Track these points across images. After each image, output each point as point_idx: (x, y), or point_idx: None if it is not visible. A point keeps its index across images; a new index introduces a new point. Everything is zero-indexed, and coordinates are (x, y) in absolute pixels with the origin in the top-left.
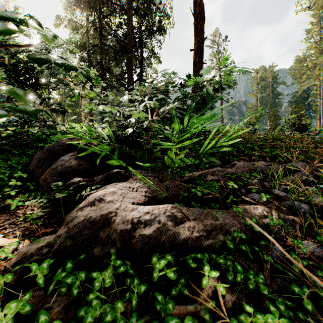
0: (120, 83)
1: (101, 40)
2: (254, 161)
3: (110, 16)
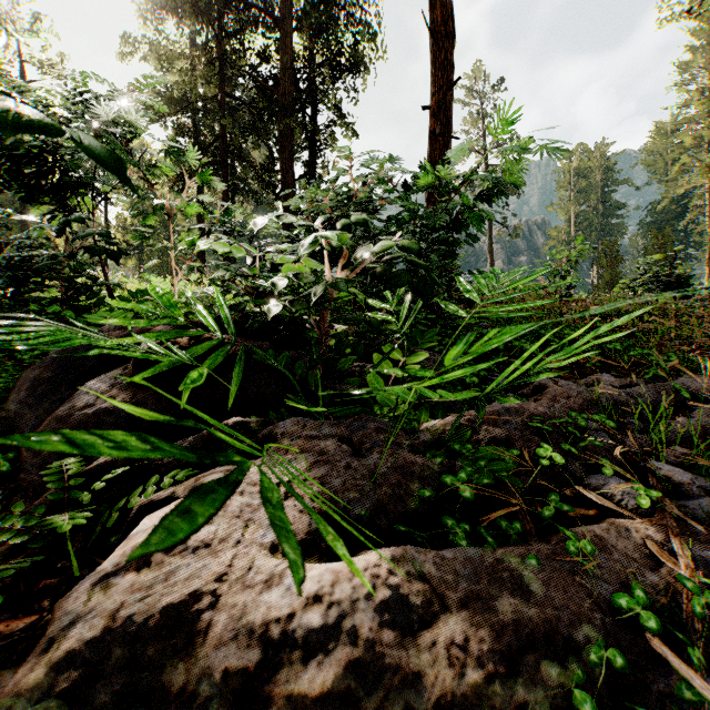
0: (264, 183)
1: (222, 86)
2: (583, 371)
3: (242, 33)
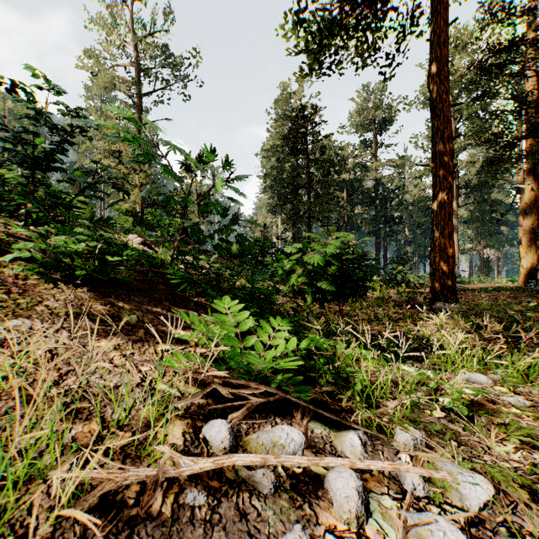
0: None
1: None
2: None
3: None
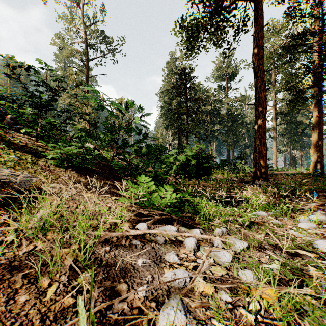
0: None
1: None
2: None
3: None
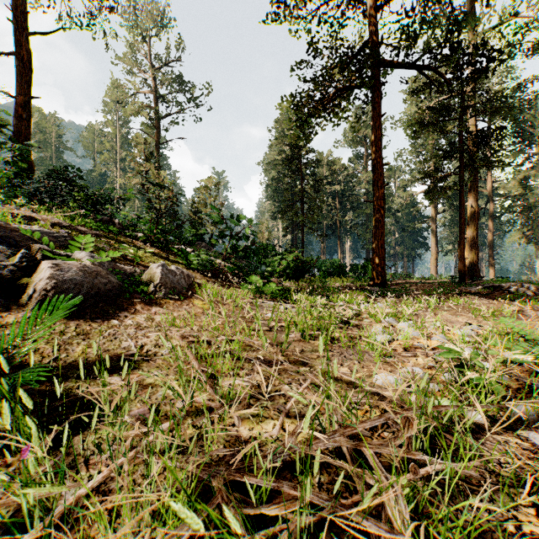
0: None
1: None
2: None
3: None
